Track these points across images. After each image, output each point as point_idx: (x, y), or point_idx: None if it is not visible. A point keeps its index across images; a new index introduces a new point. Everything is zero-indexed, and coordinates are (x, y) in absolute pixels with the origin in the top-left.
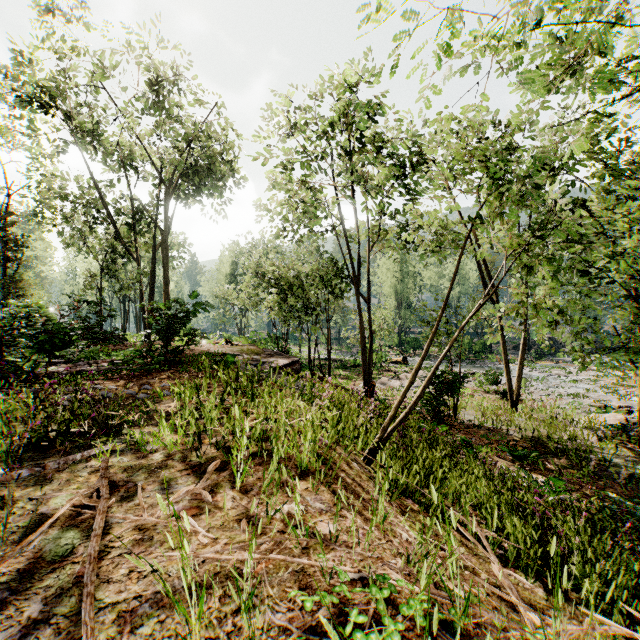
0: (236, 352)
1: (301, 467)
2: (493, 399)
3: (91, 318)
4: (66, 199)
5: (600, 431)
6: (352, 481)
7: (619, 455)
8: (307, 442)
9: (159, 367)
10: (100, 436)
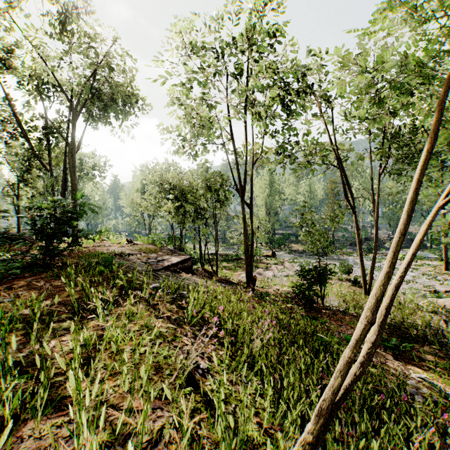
0: (134, 251)
1: None
2: (347, 286)
3: None
4: None
5: (443, 315)
6: None
7: None
8: None
9: (33, 271)
10: None
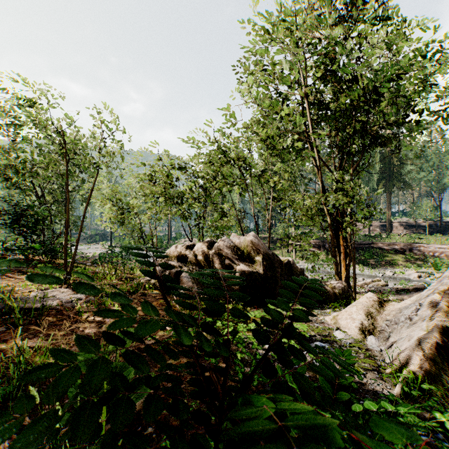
0: None
1: None
2: None
3: None
4: None
5: None
6: None
7: None
8: None
9: None
10: None
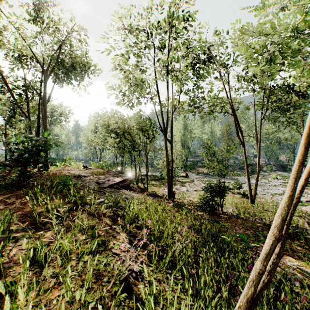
0: (88, 173)
1: None
2: (238, 197)
3: None
4: None
5: (306, 218)
6: None
7: None
8: None
9: (11, 189)
10: None
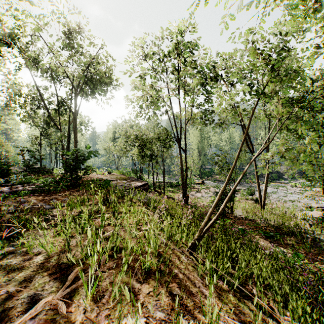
0: (113, 179)
1: (145, 268)
2: (250, 203)
3: (30, 160)
4: (21, 95)
5: (310, 221)
6: (183, 276)
7: (322, 234)
8: (150, 248)
9: (66, 188)
10: (0, 242)
